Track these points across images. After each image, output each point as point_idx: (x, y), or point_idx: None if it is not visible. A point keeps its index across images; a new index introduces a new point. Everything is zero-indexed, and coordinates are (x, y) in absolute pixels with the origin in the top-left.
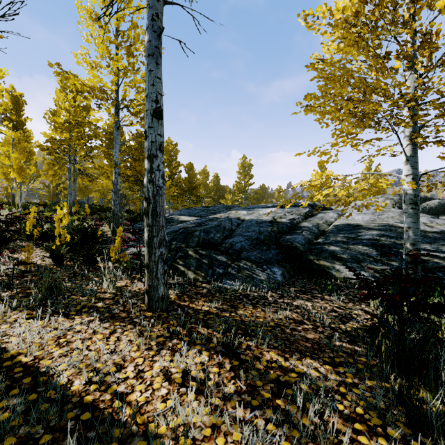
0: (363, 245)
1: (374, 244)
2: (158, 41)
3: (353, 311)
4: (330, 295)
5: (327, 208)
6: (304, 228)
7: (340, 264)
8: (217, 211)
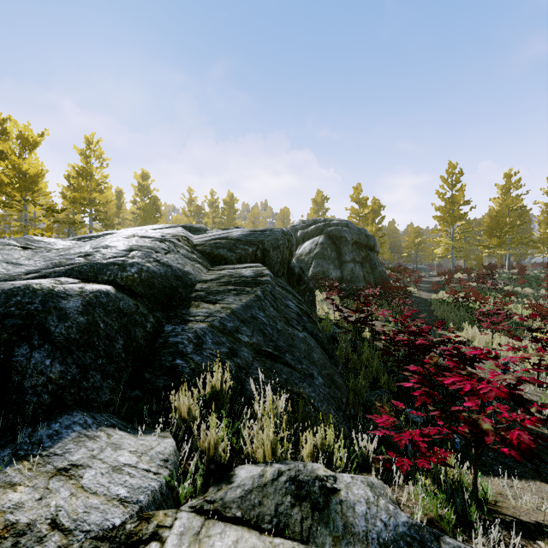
0: None
1: None
2: None
3: None
4: None
5: None
6: None
7: None
8: None
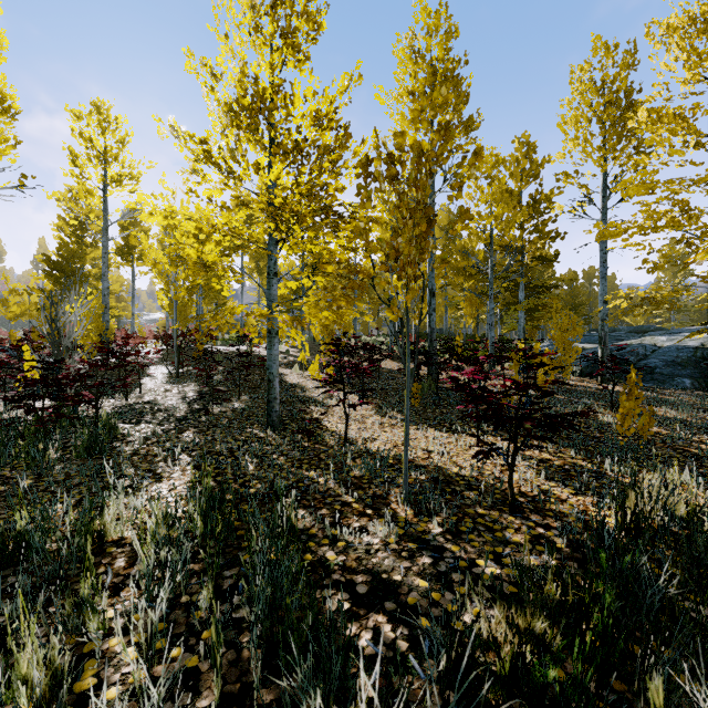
0: None
1: None
2: (606, 271)
3: None
4: None
5: None
6: None
7: None
8: (623, 337)
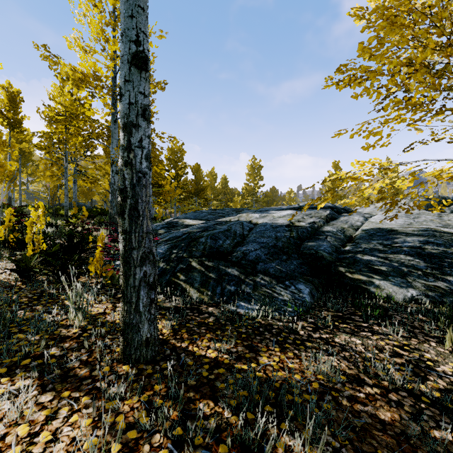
0: (405, 254)
1: (419, 253)
2: None
3: (423, 353)
4: (380, 325)
5: (349, 210)
6: (327, 233)
7: (380, 278)
8: (225, 214)
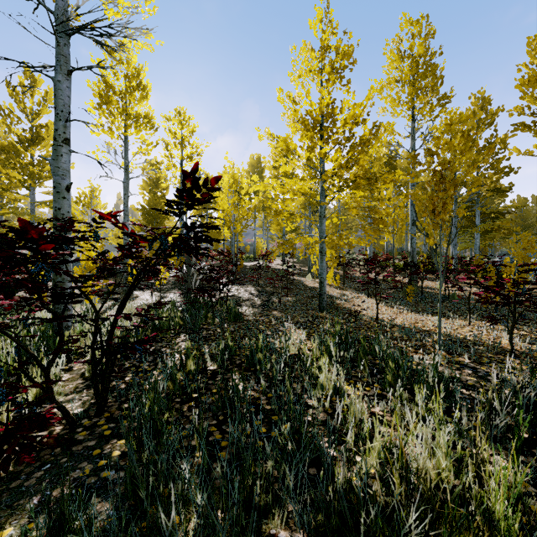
0: None
1: None
2: None
3: None
4: None
5: None
6: None
7: None
8: None
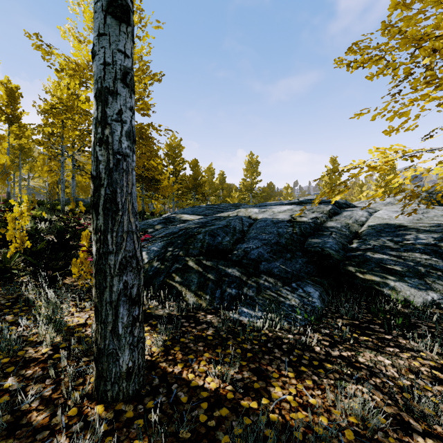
0: (420, 252)
1: (436, 251)
2: None
3: None
4: (406, 337)
5: (350, 205)
6: (331, 229)
7: (394, 279)
8: (224, 209)
